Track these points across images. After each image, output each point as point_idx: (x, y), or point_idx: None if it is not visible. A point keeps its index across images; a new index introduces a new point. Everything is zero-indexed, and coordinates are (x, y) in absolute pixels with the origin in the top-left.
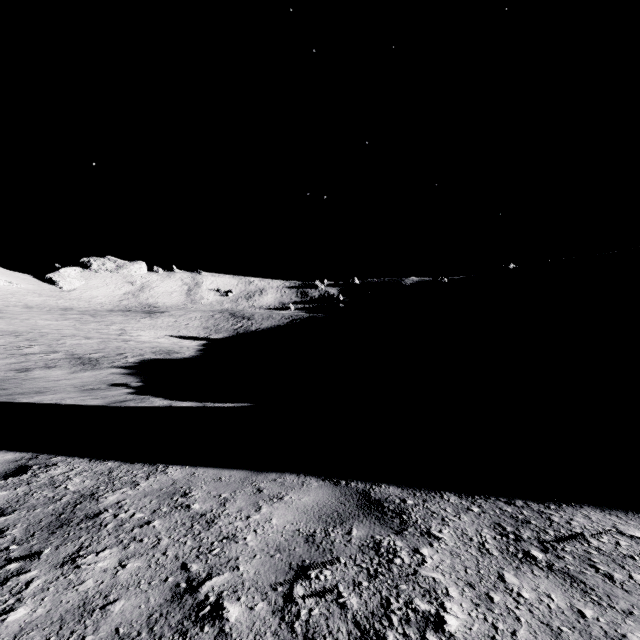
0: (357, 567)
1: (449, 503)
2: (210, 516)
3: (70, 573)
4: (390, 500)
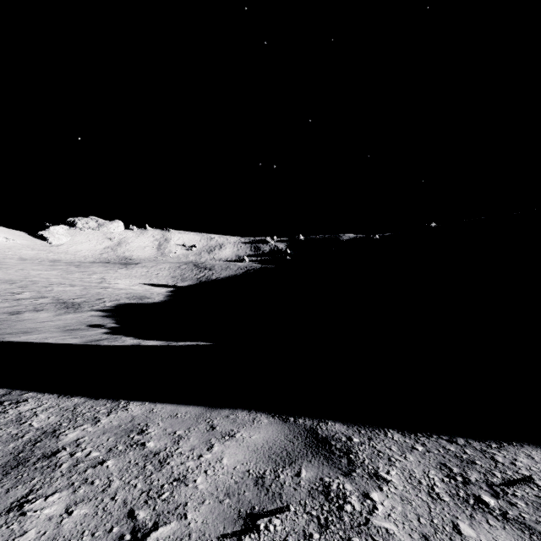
0: (307, 515)
1: (393, 441)
2: (163, 455)
3: (14, 522)
4: (337, 438)
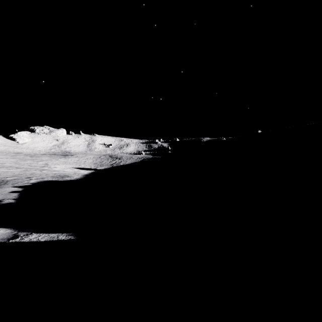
0: None
1: None
2: None
3: None
4: None
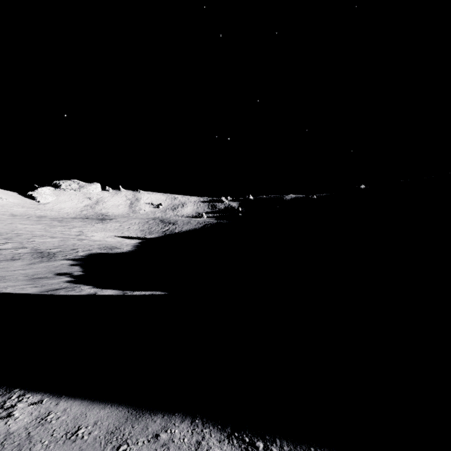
0: None
1: None
2: None
3: None
4: None
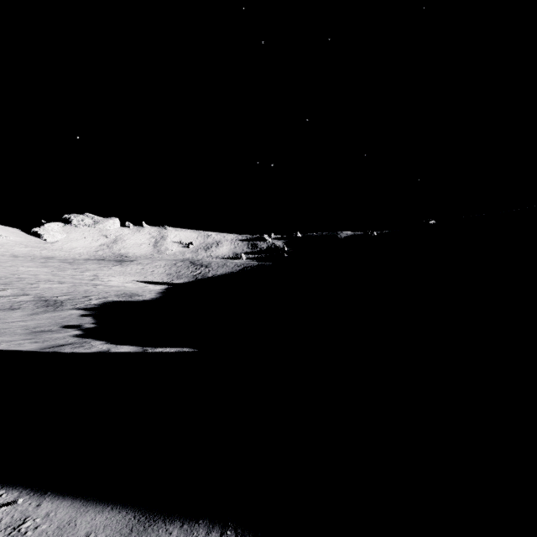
0: None
1: None
2: None
3: None
4: None
